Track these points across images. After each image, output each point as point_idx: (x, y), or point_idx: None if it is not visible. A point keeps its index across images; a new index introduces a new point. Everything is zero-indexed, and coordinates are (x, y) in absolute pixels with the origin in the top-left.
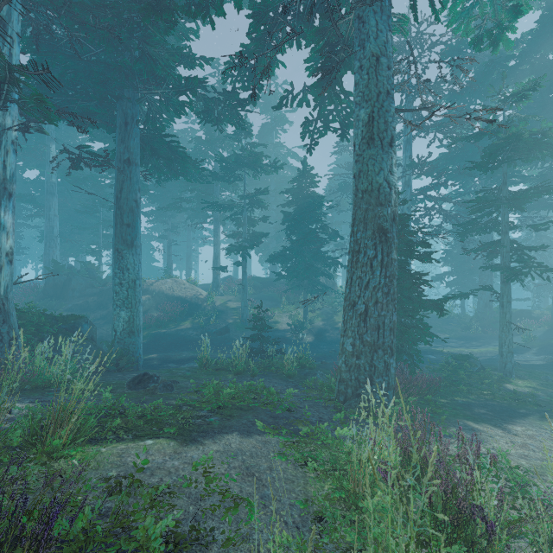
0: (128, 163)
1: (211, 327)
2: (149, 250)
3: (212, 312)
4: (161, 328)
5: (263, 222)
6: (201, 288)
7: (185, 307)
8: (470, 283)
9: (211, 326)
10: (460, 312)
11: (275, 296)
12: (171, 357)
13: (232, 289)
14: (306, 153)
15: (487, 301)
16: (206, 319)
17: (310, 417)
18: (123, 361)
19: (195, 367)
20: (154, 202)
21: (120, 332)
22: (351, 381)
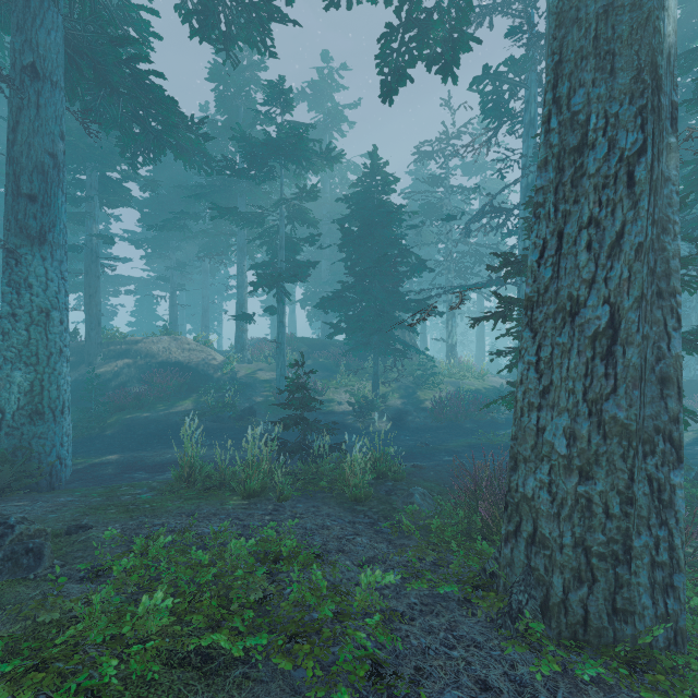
0: (31, 74)
1: (225, 407)
2: (150, 303)
3: (231, 385)
4: (142, 411)
5: (311, 245)
6: (220, 353)
7: (186, 377)
8: None
9: (225, 406)
10: None
11: (329, 364)
12: (144, 459)
13: (265, 355)
14: (382, 101)
15: None
16: (219, 396)
17: (451, 695)
18: (2, 475)
19: (173, 481)
20: (149, 226)
21: (12, 413)
22: (554, 542)
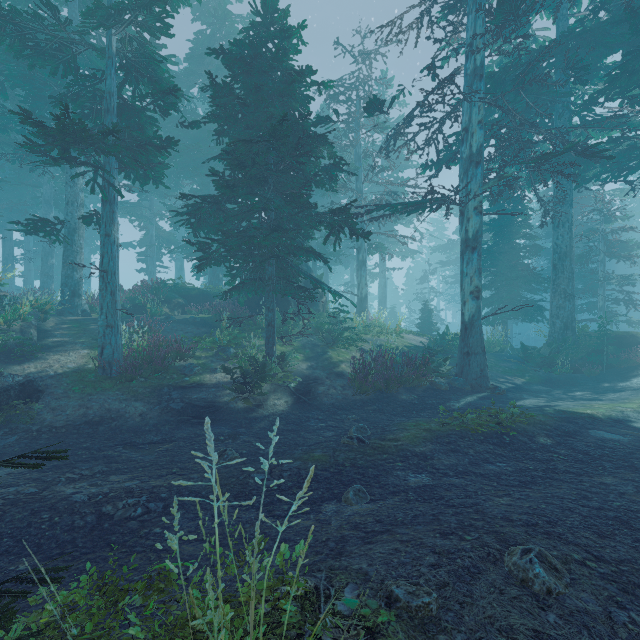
0: None
1: None
2: None
3: (17, 345)
4: None
5: (164, 115)
6: None
7: None
8: (515, 301)
9: None
10: (503, 343)
11: (209, 319)
12: None
13: None
14: None
15: (569, 321)
16: None
17: None
18: None
19: None
20: None
21: None
22: None
